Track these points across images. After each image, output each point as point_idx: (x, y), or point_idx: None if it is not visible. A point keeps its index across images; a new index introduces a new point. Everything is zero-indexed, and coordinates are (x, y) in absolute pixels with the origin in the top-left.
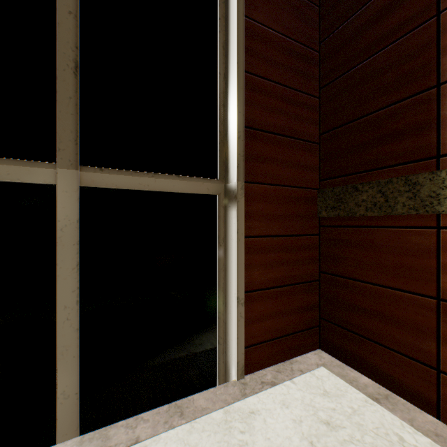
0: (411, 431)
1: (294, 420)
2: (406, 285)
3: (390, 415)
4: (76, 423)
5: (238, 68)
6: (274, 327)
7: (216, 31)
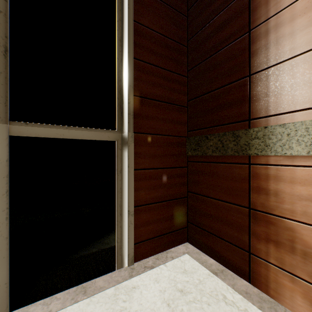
0: (231, 292)
1: (160, 291)
2: (233, 200)
3: (222, 282)
4: (5, 305)
5: (129, 56)
6: (156, 229)
7: (115, 29)
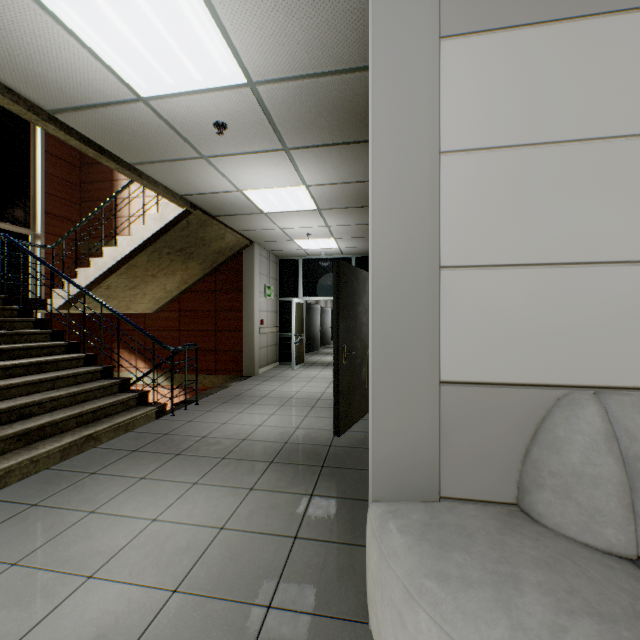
0: None
1: None
2: None
3: None
4: None
5: (42, 191)
6: None
7: (30, 171)
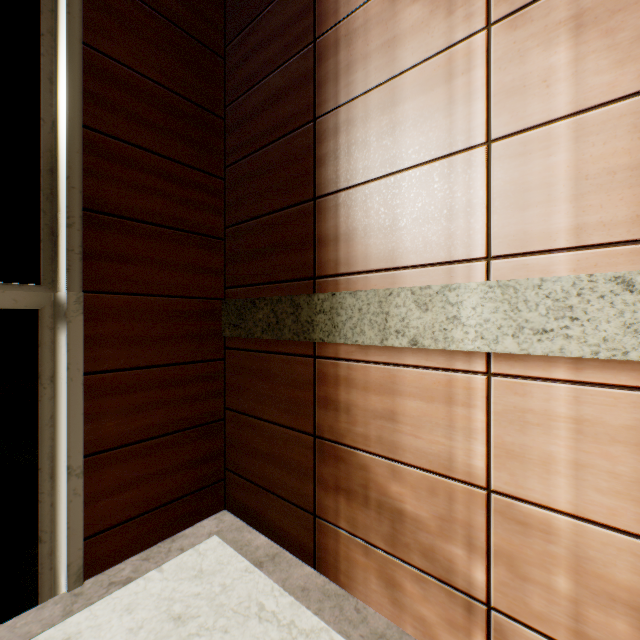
0: (278, 595)
1: (131, 630)
2: (294, 421)
3: (266, 580)
4: None
5: (70, 121)
6: (146, 496)
7: (36, 52)
